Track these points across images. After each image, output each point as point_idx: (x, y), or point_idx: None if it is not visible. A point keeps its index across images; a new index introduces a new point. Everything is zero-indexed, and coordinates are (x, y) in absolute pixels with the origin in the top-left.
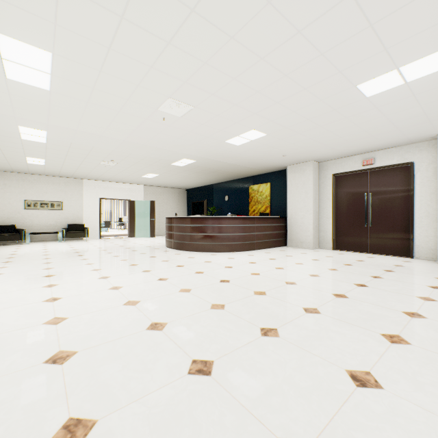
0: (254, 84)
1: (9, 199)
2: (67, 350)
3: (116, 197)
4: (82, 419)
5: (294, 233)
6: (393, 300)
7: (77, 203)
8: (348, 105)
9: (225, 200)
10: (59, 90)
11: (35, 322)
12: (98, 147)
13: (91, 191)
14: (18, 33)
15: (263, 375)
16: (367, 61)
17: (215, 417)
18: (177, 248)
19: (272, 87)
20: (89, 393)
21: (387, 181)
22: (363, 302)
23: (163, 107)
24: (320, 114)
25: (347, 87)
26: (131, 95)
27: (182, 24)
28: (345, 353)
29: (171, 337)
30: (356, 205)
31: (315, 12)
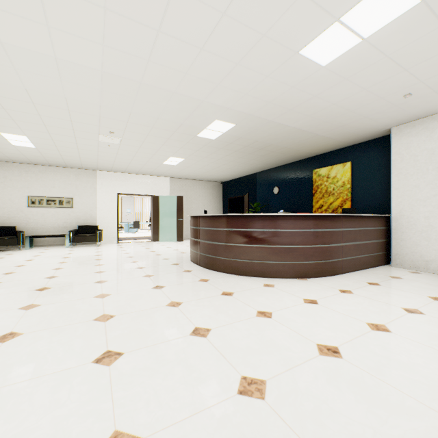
0: None
1: (10, 195)
2: None
3: (136, 192)
4: None
5: (408, 243)
6: None
7: (90, 200)
8: None
9: (273, 193)
10: None
11: None
12: (74, 99)
13: (106, 185)
14: None
15: None
16: None
17: None
18: (205, 266)
19: None
20: None
21: None
22: None
23: None
24: None
25: None
26: None
27: None
28: None
29: None
30: None
31: None
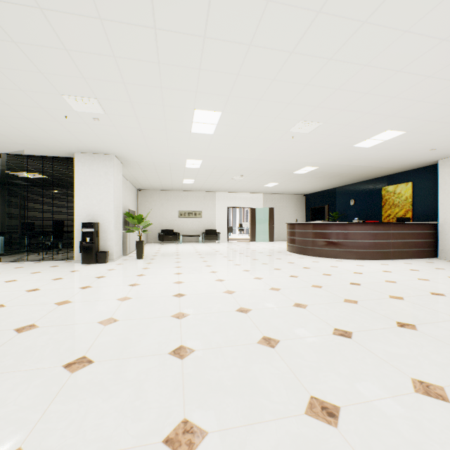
0: (389, 92)
1: (169, 210)
2: (245, 307)
3: (240, 206)
4: (271, 338)
5: (449, 242)
6: None
7: (211, 212)
8: None
9: (350, 205)
10: (218, 133)
11: (218, 291)
12: (234, 166)
13: (221, 202)
14: (206, 107)
15: (398, 348)
16: None
17: (358, 357)
18: (299, 253)
19: (411, 90)
20: (269, 328)
21: None
22: None
23: (294, 129)
24: None
25: None
26: (269, 125)
27: (319, 70)
28: None
29: (313, 313)
30: None
31: None
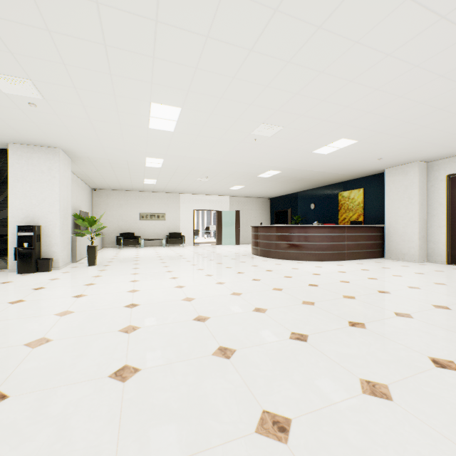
0: (343, 101)
1: (129, 212)
2: (203, 315)
3: (205, 208)
4: (227, 347)
5: (394, 243)
6: None
7: (176, 214)
8: None
9: (311, 209)
10: (179, 130)
11: (176, 299)
12: (198, 167)
13: (186, 204)
14: (164, 101)
15: (349, 348)
16: None
17: (312, 361)
18: (263, 256)
19: (362, 101)
20: (226, 337)
21: None
22: None
23: (256, 131)
24: (422, 115)
25: (453, 87)
26: (231, 126)
27: (279, 72)
28: (432, 347)
29: (272, 318)
30: None
31: (404, 38)
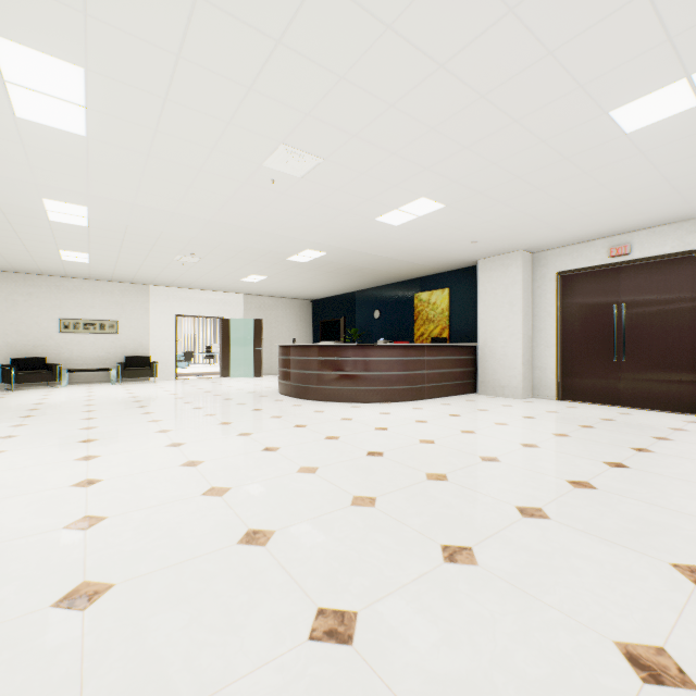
0: (427, 115)
1: (36, 317)
2: (96, 580)
3: (200, 313)
4: None
5: (490, 371)
6: (682, 495)
7: (140, 323)
8: (590, 148)
9: (374, 318)
10: (101, 136)
11: (51, 525)
12: (170, 232)
13: (162, 305)
14: (27, 34)
15: (452, 647)
16: (632, 65)
17: None
18: (296, 396)
19: (457, 120)
20: (123, 675)
21: (654, 282)
22: (626, 498)
23: (272, 161)
24: (540, 167)
25: (591, 116)
26: (219, 141)
27: (301, 4)
28: (609, 604)
29: (280, 560)
30: (597, 325)
31: None
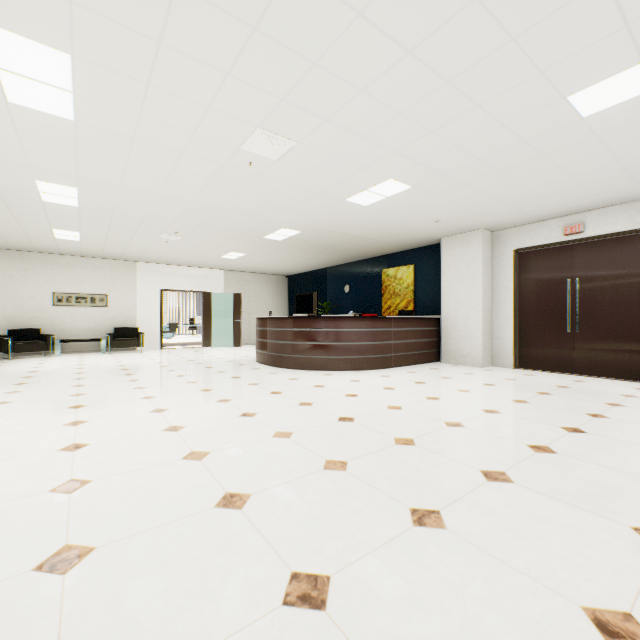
0: (395, 100)
1: (31, 291)
2: (78, 543)
3: (184, 288)
4: None
5: (452, 341)
6: (638, 460)
7: (128, 297)
8: (548, 132)
9: (345, 292)
10: (88, 120)
11: (38, 488)
12: (155, 212)
13: (148, 280)
14: (15, 22)
15: (423, 613)
16: (590, 51)
17: None
18: (273, 364)
19: (423, 105)
20: None
21: (606, 258)
22: (585, 462)
23: (249, 145)
24: (501, 150)
25: (550, 101)
26: (199, 125)
27: None
28: (574, 568)
29: (256, 524)
30: (552, 298)
31: None
